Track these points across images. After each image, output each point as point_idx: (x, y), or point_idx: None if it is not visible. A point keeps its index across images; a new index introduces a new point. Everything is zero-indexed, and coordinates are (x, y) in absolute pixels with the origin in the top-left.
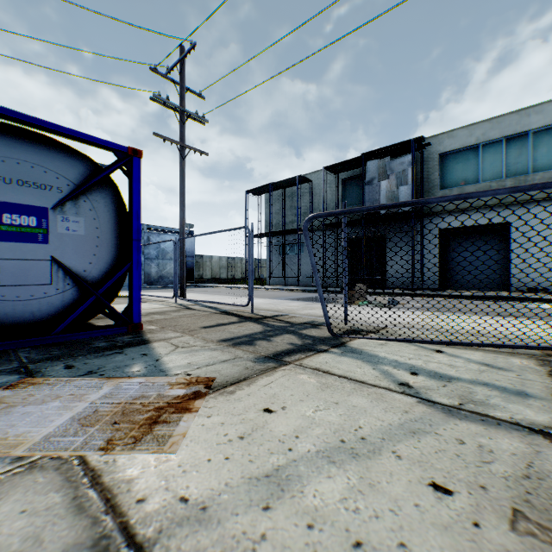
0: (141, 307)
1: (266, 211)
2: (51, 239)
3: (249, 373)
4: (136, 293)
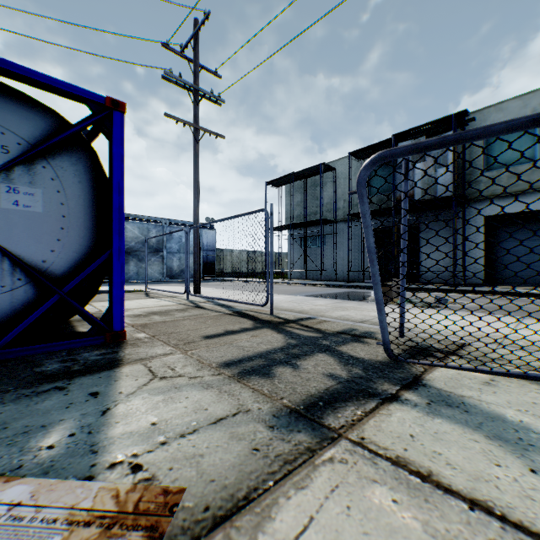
0: (123, 309)
1: (286, 203)
2: None
3: (259, 472)
4: (117, 291)
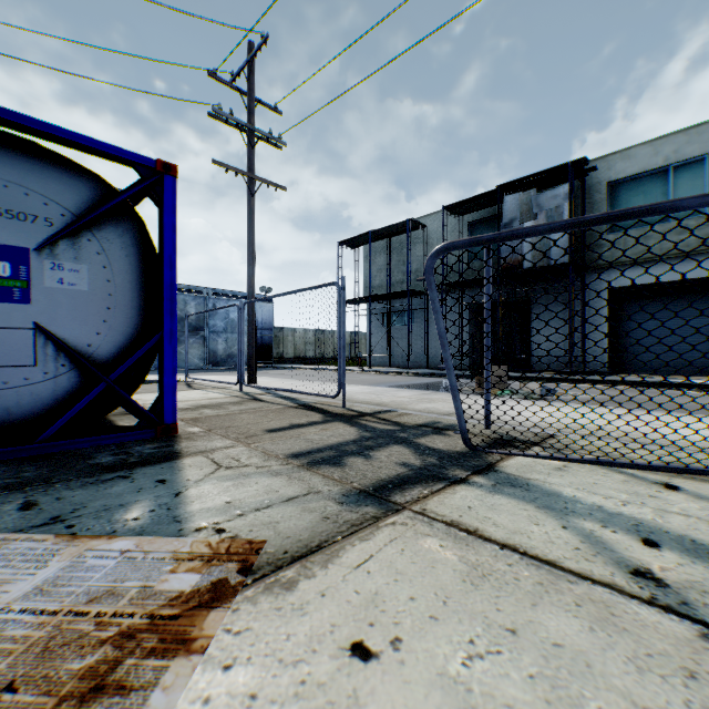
0: (176, 400)
1: (365, 269)
2: (34, 296)
3: (329, 532)
4: (169, 379)
